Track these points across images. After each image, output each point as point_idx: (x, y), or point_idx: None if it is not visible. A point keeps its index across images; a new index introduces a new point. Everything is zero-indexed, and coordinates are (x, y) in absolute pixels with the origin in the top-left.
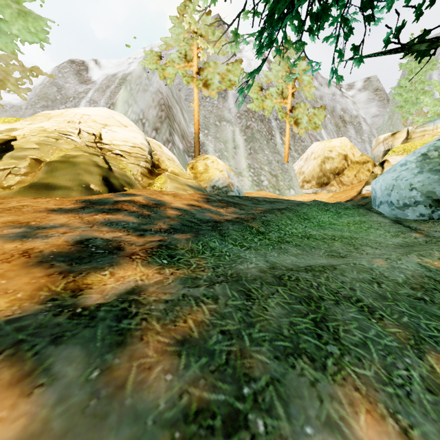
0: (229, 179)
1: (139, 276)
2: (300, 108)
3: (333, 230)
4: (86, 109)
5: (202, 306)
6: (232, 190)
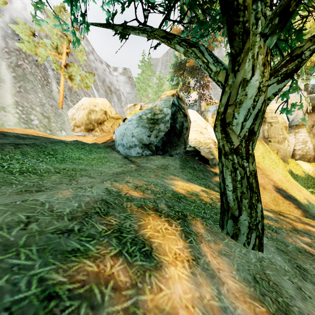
0: None
1: None
2: (74, 67)
3: (71, 164)
4: None
5: None
6: None
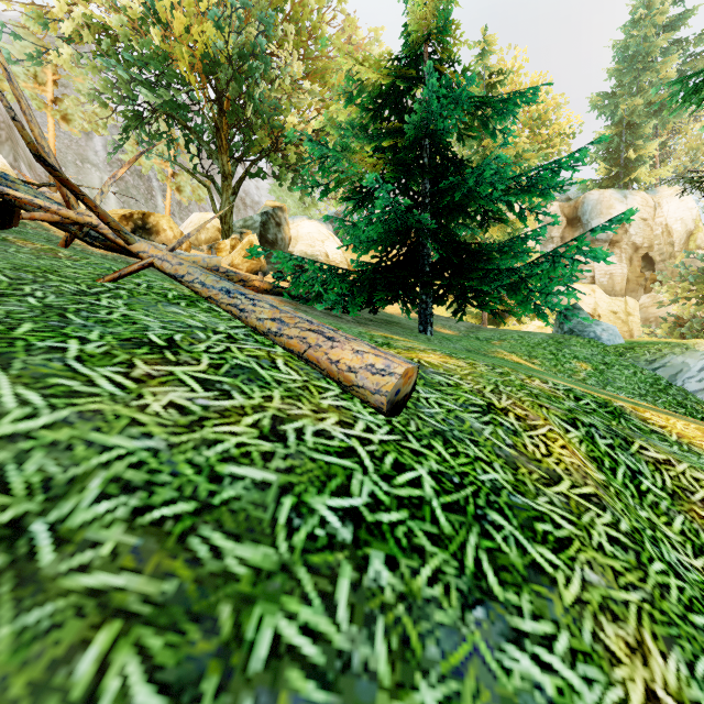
0: None
1: None
2: (183, 176)
3: None
4: None
5: None
6: None
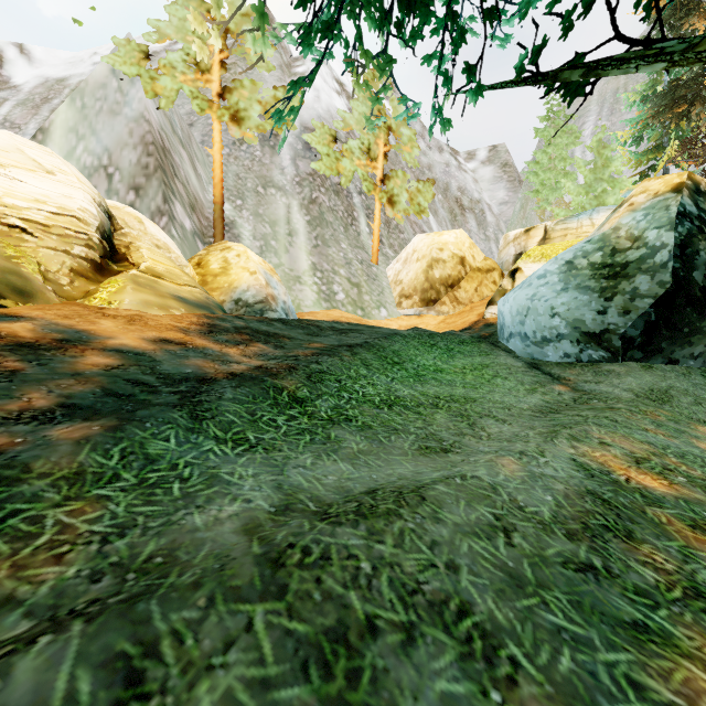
0: (268, 287)
1: None
2: (396, 179)
3: (439, 384)
4: None
5: None
6: (273, 309)
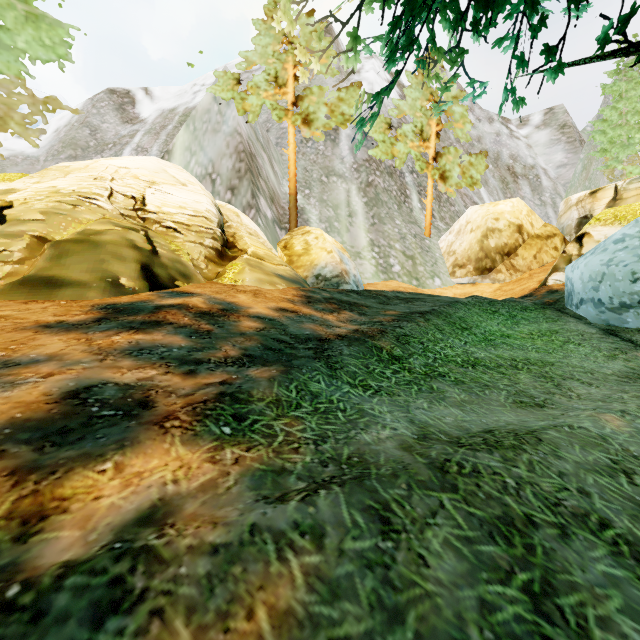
0: (341, 264)
1: (173, 469)
2: (448, 155)
3: (511, 348)
4: (125, 159)
5: (290, 562)
6: (347, 282)
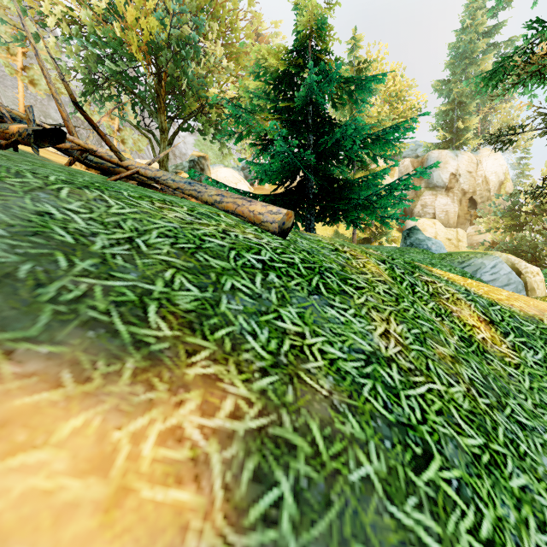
0: None
1: None
2: (126, 132)
3: None
4: None
5: None
6: None
